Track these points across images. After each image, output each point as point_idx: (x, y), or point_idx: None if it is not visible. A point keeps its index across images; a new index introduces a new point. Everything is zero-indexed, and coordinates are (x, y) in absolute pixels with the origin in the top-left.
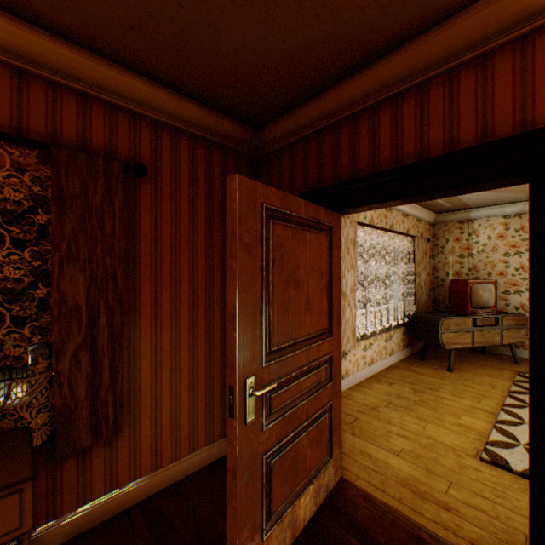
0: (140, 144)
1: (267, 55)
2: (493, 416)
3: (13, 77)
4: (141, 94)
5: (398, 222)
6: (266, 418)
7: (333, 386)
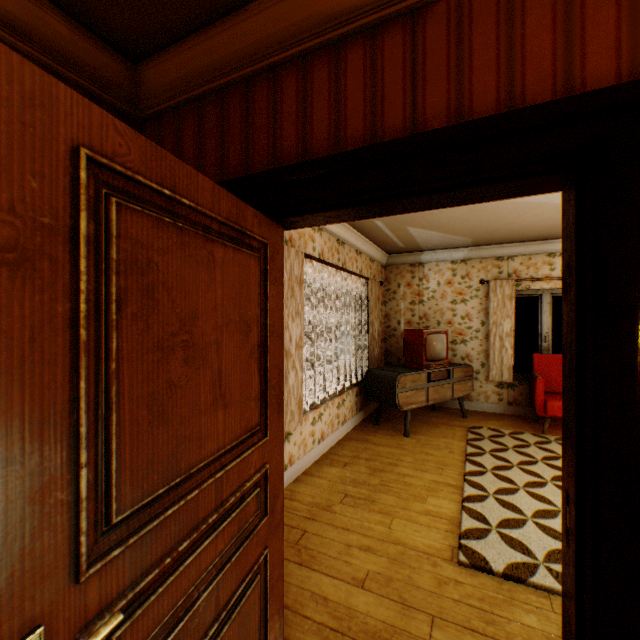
0: None
1: None
2: (458, 492)
3: None
4: None
5: (352, 260)
6: None
7: (270, 519)
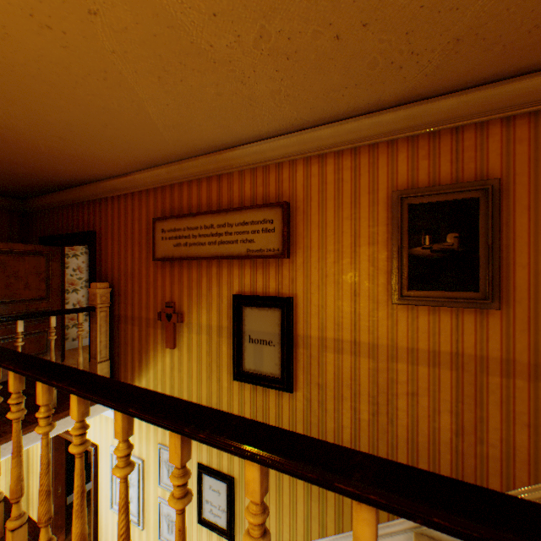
0: None
1: (5, 186)
2: None
3: None
4: None
5: None
6: None
7: None
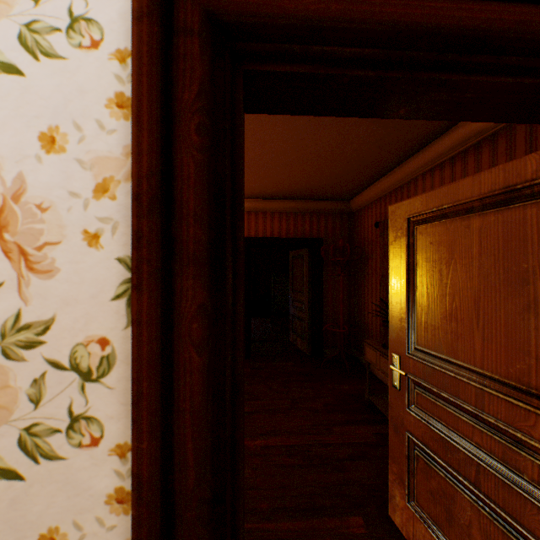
0: (513, 151)
1: None
2: None
3: (449, 164)
4: None
5: None
6: (412, 405)
7: None
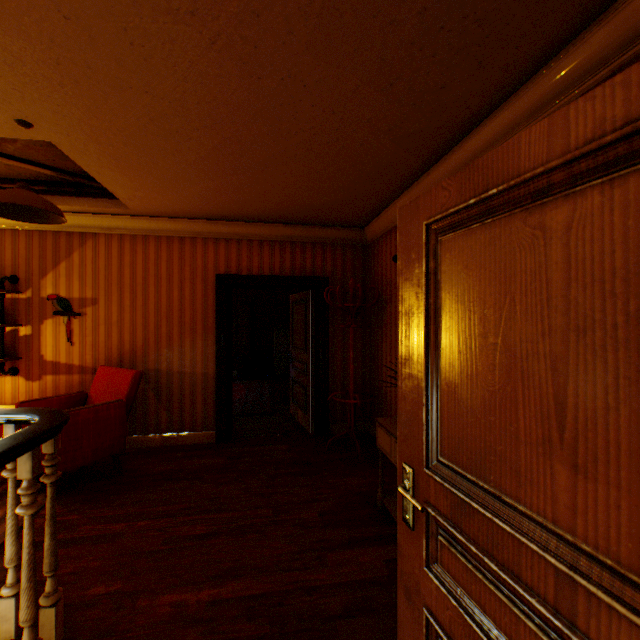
0: None
1: None
2: None
3: None
4: (572, 69)
5: None
6: (435, 561)
7: None
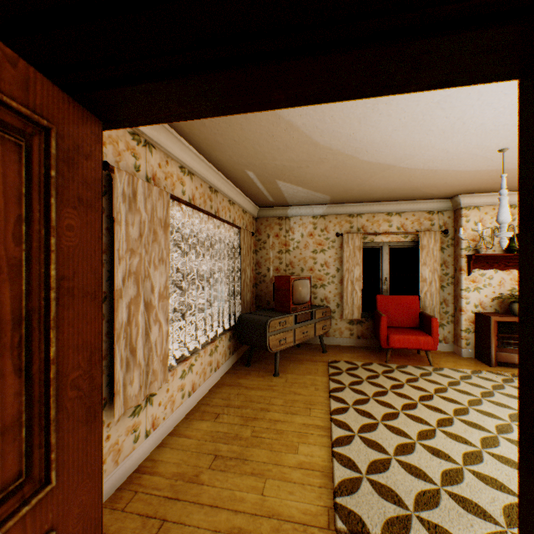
0: None
1: None
2: (327, 434)
3: None
4: None
5: (225, 209)
6: None
7: None
